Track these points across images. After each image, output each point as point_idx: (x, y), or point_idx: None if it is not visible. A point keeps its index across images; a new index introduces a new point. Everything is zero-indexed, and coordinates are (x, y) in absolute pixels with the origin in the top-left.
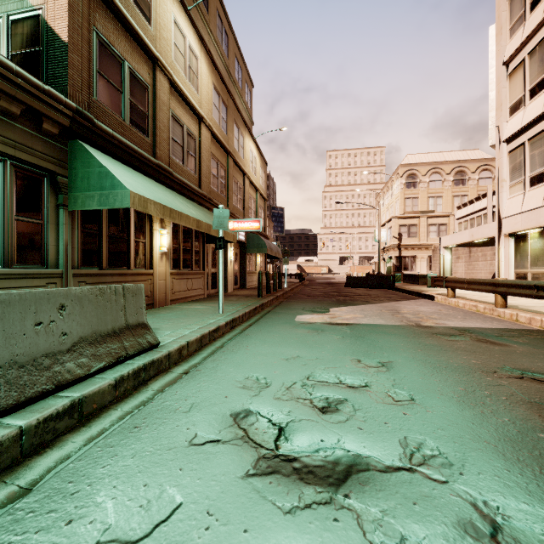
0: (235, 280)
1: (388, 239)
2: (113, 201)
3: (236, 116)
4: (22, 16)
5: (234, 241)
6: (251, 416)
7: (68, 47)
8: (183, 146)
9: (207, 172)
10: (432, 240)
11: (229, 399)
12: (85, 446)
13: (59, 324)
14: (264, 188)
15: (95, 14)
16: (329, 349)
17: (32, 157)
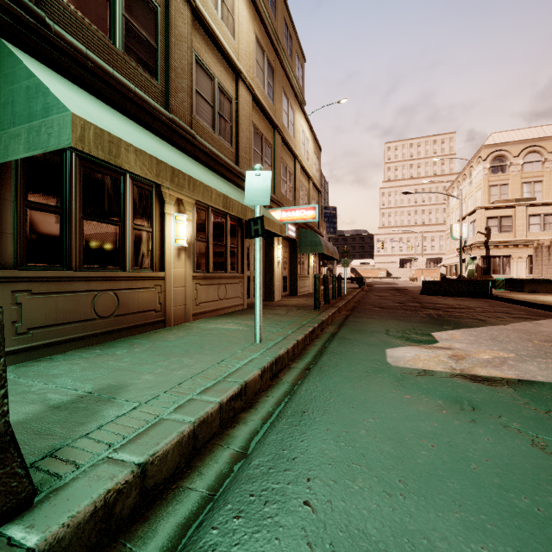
0: (284, 286)
1: (470, 235)
2: (46, 139)
3: (285, 84)
4: None
5: (281, 234)
6: None
7: None
8: (213, 106)
9: (247, 146)
10: (533, 236)
11: None
12: None
13: None
14: (318, 177)
15: None
16: None
17: None
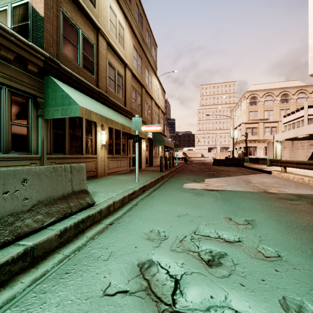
0: (146, 161)
1: (239, 136)
2: (70, 113)
3: (147, 64)
4: (19, 3)
5: (145, 138)
6: (153, 267)
7: (44, 19)
8: (115, 81)
9: (130, 97)
10: (267, 137)
11: (138, 249)
12: (28, 287)
13: (22, 192)
14: (164, 107)
15: (61, 0)
16: (207, 209)
17: (21, 86)
